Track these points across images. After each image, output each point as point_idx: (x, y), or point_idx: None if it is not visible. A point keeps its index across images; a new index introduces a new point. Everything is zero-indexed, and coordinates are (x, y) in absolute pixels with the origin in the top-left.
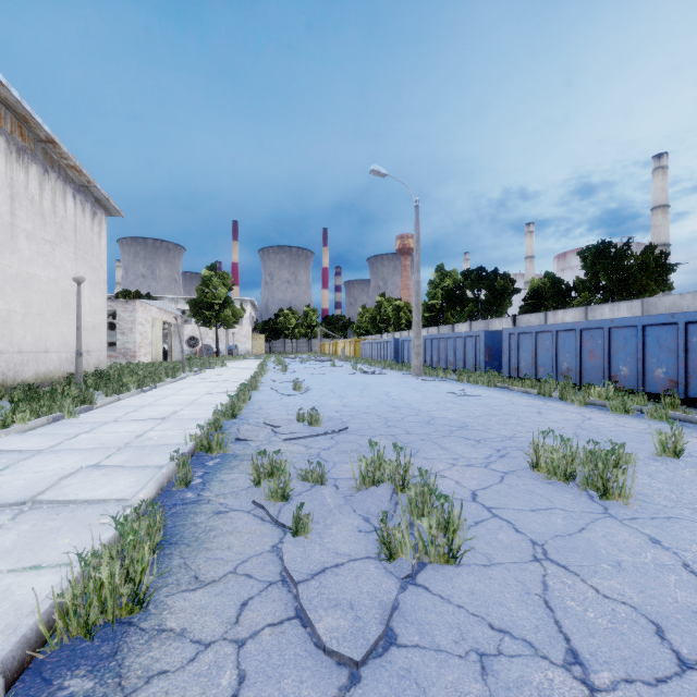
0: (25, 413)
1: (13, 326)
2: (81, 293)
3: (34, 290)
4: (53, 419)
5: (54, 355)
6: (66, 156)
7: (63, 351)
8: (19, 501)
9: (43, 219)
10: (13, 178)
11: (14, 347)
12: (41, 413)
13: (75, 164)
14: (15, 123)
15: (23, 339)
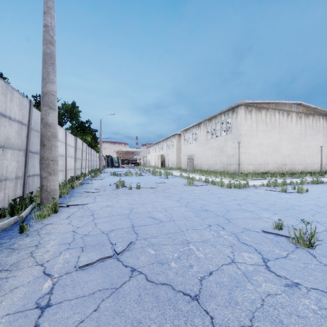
0: (308, 174)
1: (305, 158)
2: (321, 150)
3: (310, 148)
4: (313, 177)
5: (316, 165)
6: (319, 109)
7: (319, 164)
8: (307, 180)
9: (312, 129)
10: (305, 122)
11: (305, 163)
12: (311, 176)
13: (322, 110)
14: (306, 109)
15: (307, 161)
